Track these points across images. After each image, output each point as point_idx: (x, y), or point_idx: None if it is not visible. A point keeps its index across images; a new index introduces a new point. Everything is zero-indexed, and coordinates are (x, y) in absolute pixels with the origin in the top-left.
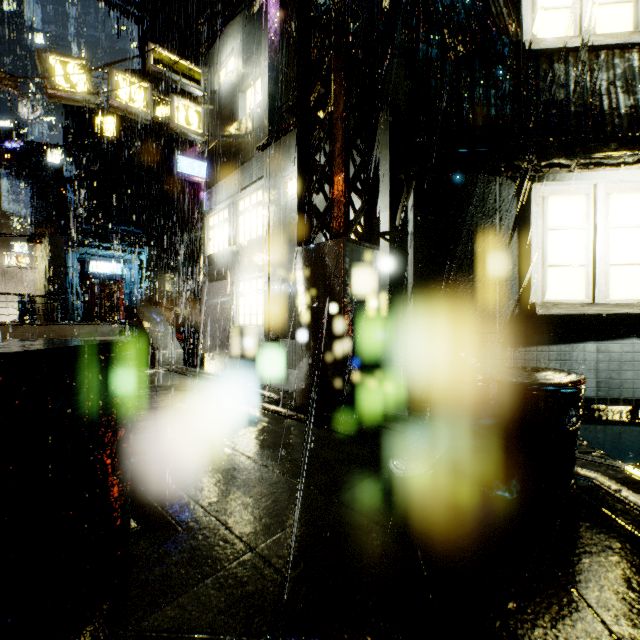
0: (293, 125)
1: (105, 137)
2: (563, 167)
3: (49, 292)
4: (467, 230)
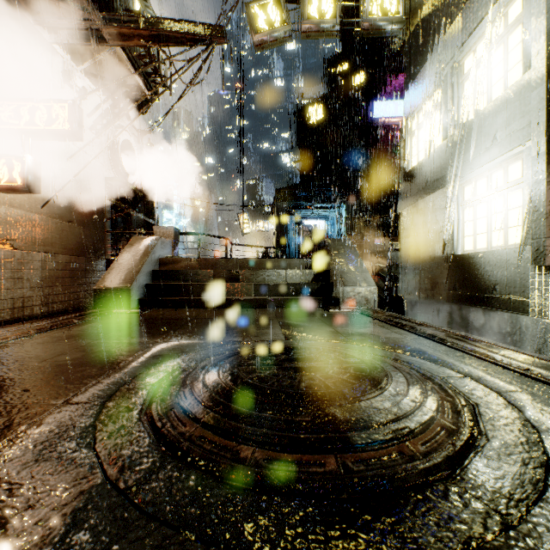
0: None
1: (316, 122)
2: None
3: (278, 246)
4: None
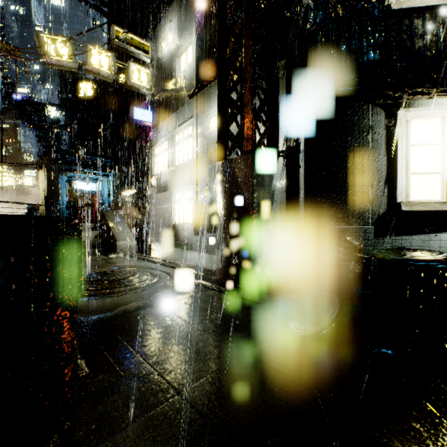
0: (214, 77)
1: (85, 96)
2: (425, 94)
3: (47, 202)
4: (346, 147)
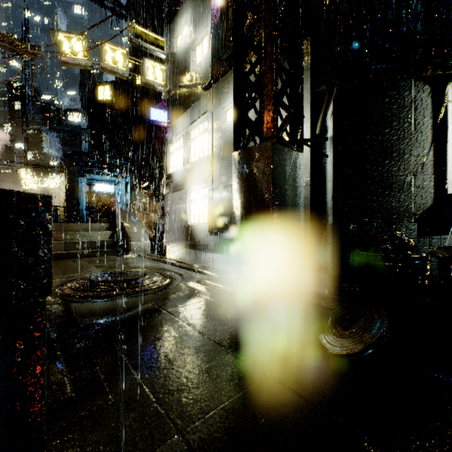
0: (230, 65)
1: (104, 100)
2: None
3: (67, 204)
4: (383, 131)
